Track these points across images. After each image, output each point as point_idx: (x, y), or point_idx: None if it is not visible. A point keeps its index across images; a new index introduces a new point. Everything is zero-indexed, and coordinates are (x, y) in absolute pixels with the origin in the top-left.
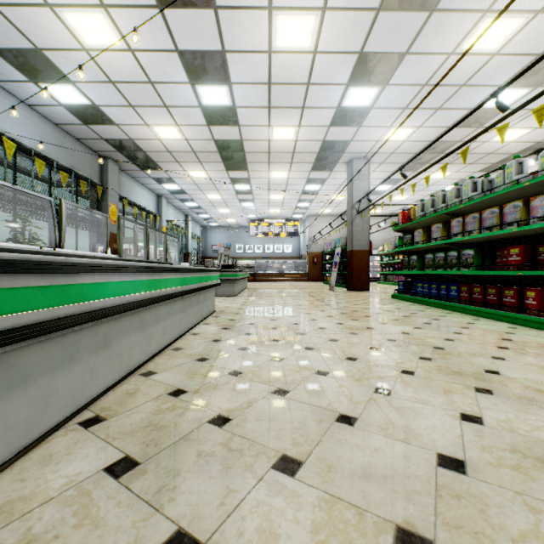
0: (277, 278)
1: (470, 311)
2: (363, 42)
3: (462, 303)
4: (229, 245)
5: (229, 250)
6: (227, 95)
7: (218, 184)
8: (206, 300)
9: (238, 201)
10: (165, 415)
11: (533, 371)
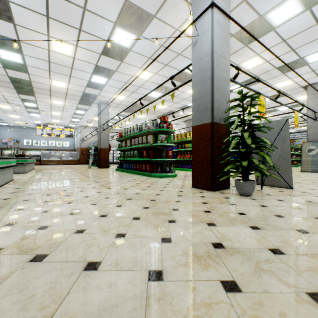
0: (58, 162)
1: (136, 173)
2: (97, 62)
3: (134, 170)
4: (19, 140)
5: (18, 143)
6: (20, 58)
7: (9, 99)
8: (8, 173)
9: (27, 112)
10: (4, 202)
11: (128, 184)
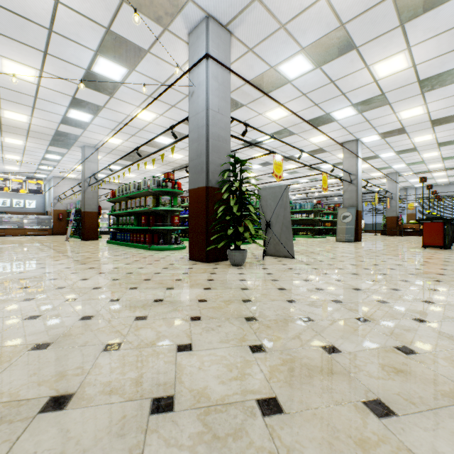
0: (16, 233)
1: (132, 246)
2: (74, 93)
3: (131, 242)
4: None
5: None
6: None
7: None
8: None
9: None
10: None
11: (112, 259)
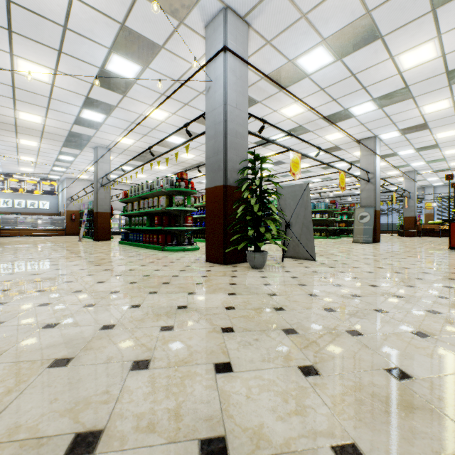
0: (30, 233)
1: (145, 246)
2: (88, 93)
3: (144, 243)
4: None
5: None
6: None
7: None
8: None
9: None
10: None
11: (126, 260)
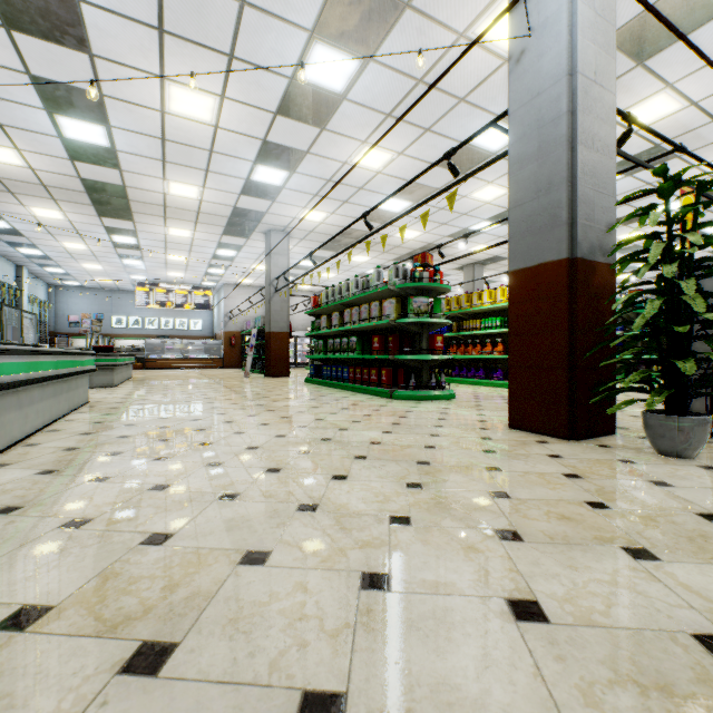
0: (180, 364)
1: (354, 389)
2: (266, 132)
3: (351, 382)
4: (101, 316)
5: (100, 323)
6: (104, 136)
7: (83, 230)
8: (79, 388)
9: (117, 257)
10: (67, 457)
11: (344, 417)
